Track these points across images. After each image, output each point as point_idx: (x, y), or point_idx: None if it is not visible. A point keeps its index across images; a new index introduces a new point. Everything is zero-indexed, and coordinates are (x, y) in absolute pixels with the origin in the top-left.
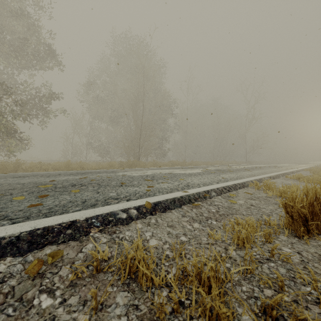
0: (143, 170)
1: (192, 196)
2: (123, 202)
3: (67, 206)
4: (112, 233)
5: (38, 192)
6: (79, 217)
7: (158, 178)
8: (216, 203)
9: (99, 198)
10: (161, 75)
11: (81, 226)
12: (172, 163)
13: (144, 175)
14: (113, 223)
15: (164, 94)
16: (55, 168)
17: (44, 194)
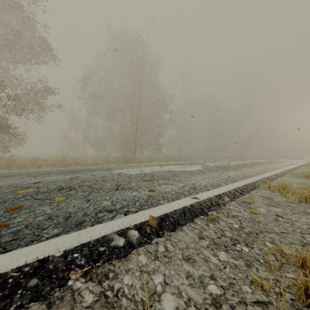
0: (140, 167)
1: (204, 204)
2: (120, 218)
3: (42, 226)
4: (102, 279)
5: (12, 201)
6: (54, 251)
7: (158, 177)
8: (235, 214)
9: (88, 210)
10: (157, 72)
11: (55, 268)
12: (168, 158)
13: (142, 174)
14: (104, 257)
15: (159, 89)
16: (50, 164)
17: (18, 204)
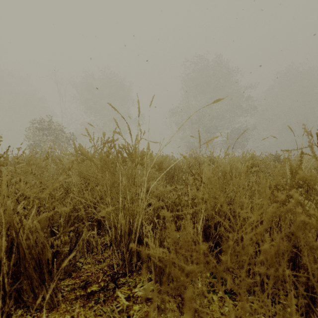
0: None
1: None
2: None
3: None
4: None
5: None
6: None
7: None
8: None
9: None
10: None
11: None
12: None
13: None
14: None
15: None
16: None
17: None
